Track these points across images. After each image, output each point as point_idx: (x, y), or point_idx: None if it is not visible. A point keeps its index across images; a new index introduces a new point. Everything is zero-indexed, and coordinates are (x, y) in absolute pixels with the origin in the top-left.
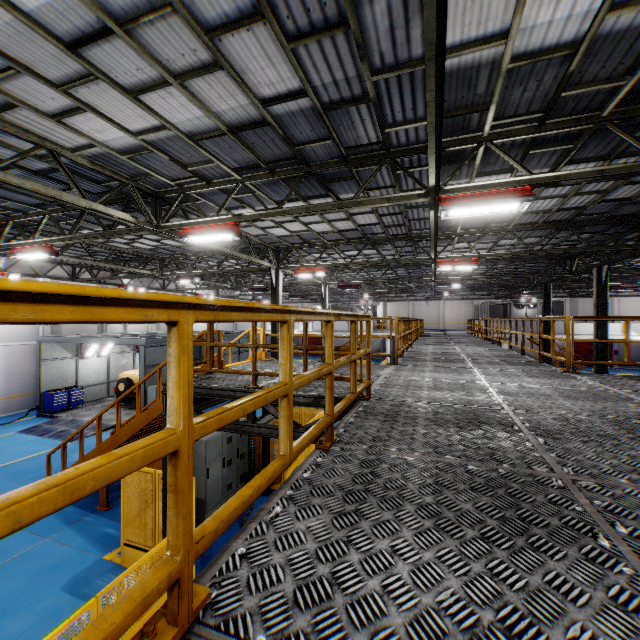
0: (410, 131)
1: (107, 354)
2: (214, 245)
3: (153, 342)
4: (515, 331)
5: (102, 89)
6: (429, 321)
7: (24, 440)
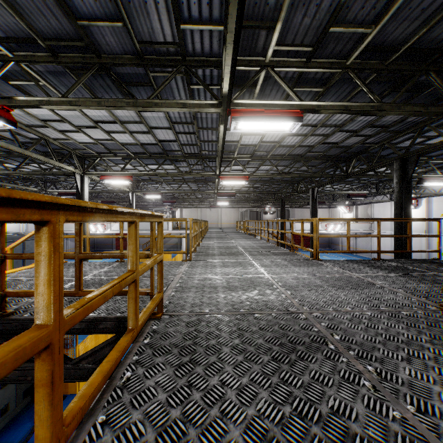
0: (205, 37)
1: None
2: None
3: None
4: (272, 229)
5: None
6: (212, 222)
7: None
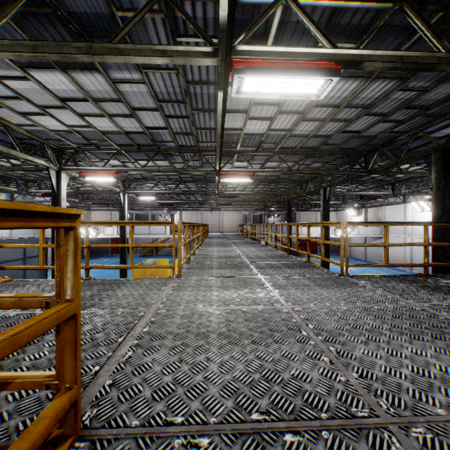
0: None
1: None
2: None
3: None
4: (281, 234)
5: None
6: (213, 226)
7: None
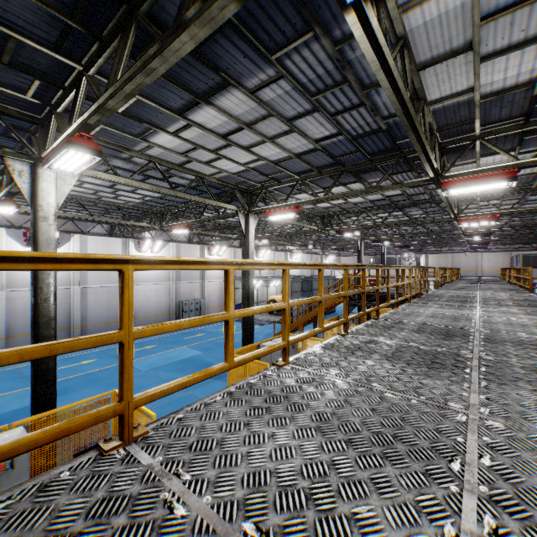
0: None
1: (257, 287)
2: None
3: (294, 280)
4: (517, 275)
5: None
6: (467, 269)
7: (240, 324)
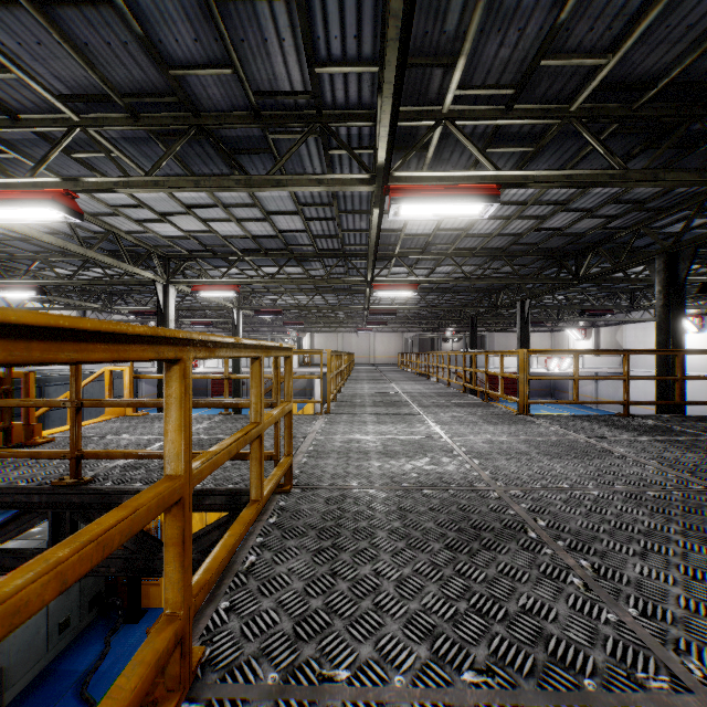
0: (351, 82)
1: None
2: (47, 235)
3: None
4: (455, 366)
5: None
6: (359, 355)
7: None
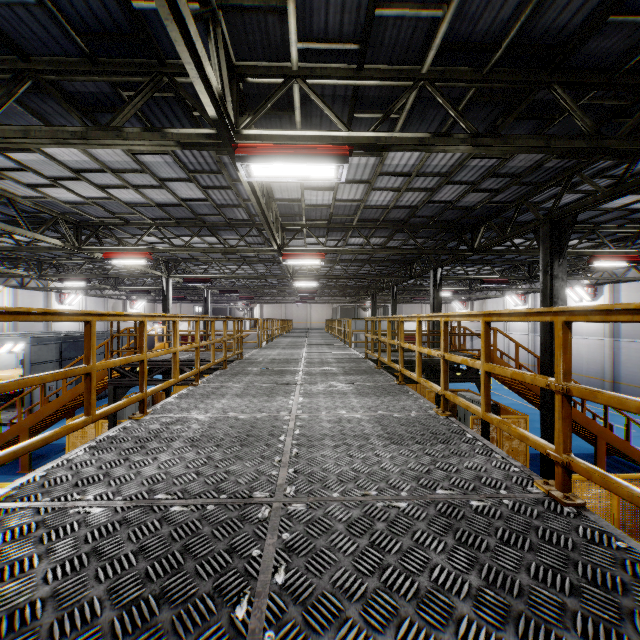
0: None
1: None
2: None
3: (40, 341)
4: (339, 327)
5: (79, 182)
6: (299, 321)
7: None
